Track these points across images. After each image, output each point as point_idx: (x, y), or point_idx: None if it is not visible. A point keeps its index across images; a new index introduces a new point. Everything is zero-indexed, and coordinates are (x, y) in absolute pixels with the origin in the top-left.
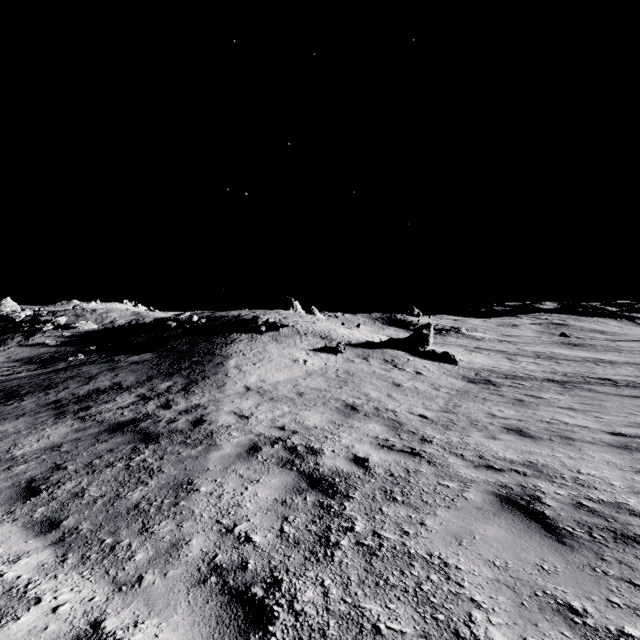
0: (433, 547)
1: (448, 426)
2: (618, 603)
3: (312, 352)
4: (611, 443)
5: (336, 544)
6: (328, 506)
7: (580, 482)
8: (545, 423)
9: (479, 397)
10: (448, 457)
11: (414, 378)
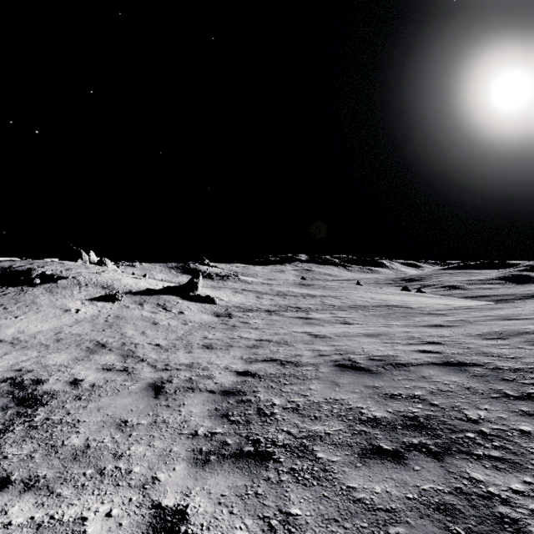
0: (80, 416)
1: (168, 349)
2: (150, 414)
3: (88, 301)
4: (249, 345)
5: (11, 430)
6: (24, 413)
7: (205, 368)
8: (230, 339)
9: (211, 327)
10: (145, 368)
11: (174, 317)
